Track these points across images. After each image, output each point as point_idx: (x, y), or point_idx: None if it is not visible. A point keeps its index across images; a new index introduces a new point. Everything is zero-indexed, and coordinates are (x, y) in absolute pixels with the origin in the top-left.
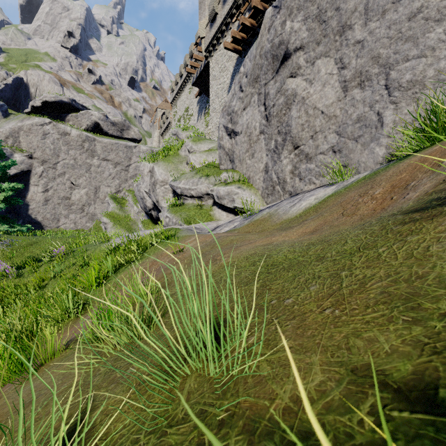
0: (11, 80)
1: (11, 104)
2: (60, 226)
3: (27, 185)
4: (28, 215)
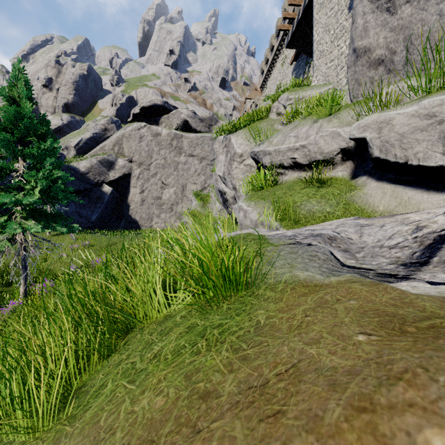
0: (125, 99)
1: (125, 120)
2: (153, 226)
3: (128, 187)
4: (129, 215)
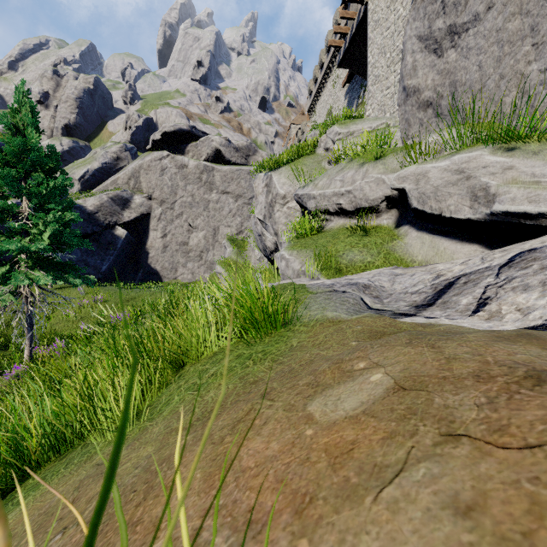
0: (142, 122)
1: (142, 147)
2: (178, 277)
3: (147, 230)
4: (148, 264)
